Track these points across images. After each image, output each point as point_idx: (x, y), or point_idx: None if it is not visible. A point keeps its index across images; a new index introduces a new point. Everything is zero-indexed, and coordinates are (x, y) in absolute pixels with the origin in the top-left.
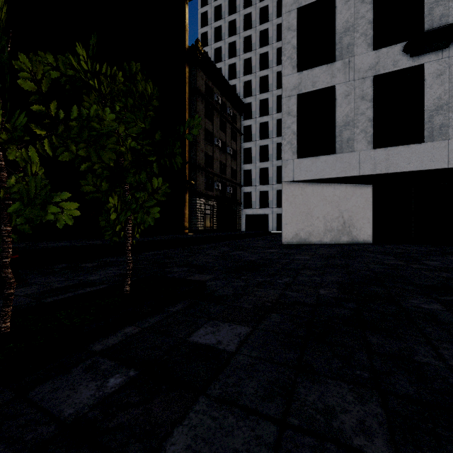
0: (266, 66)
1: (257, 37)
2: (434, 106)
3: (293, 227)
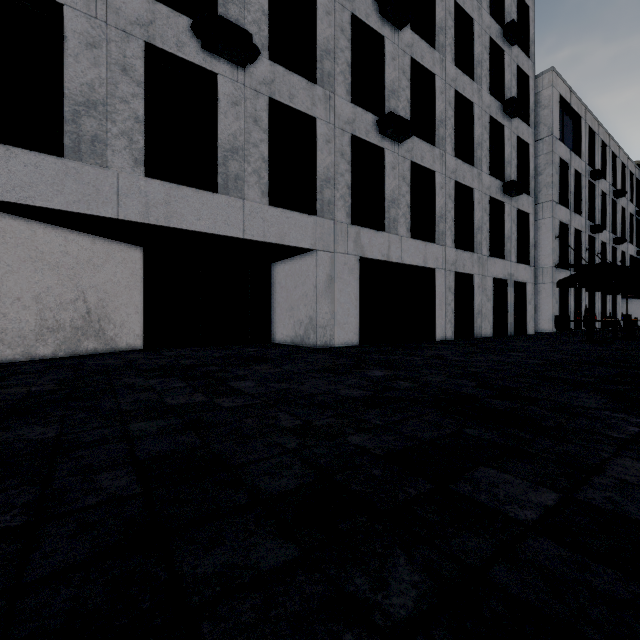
0: None
1: None
2: (229, 145)
3: None
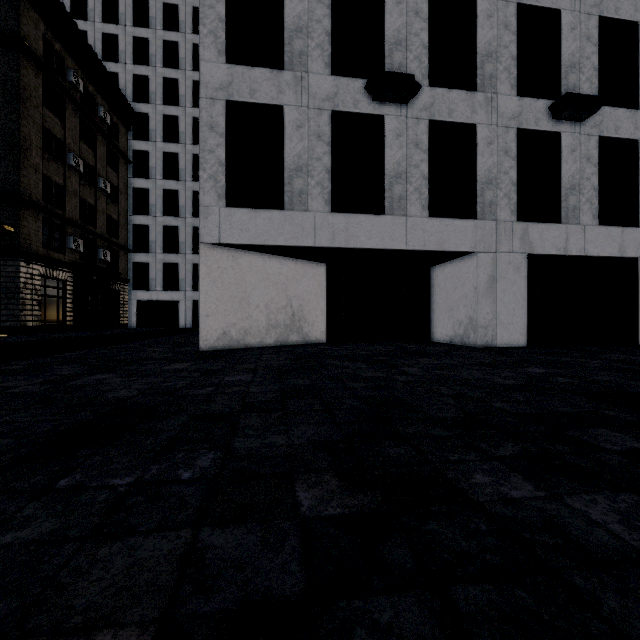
0: (175, 65)
1: (158, 10)
2: (394, 172)
3: (219, 321)
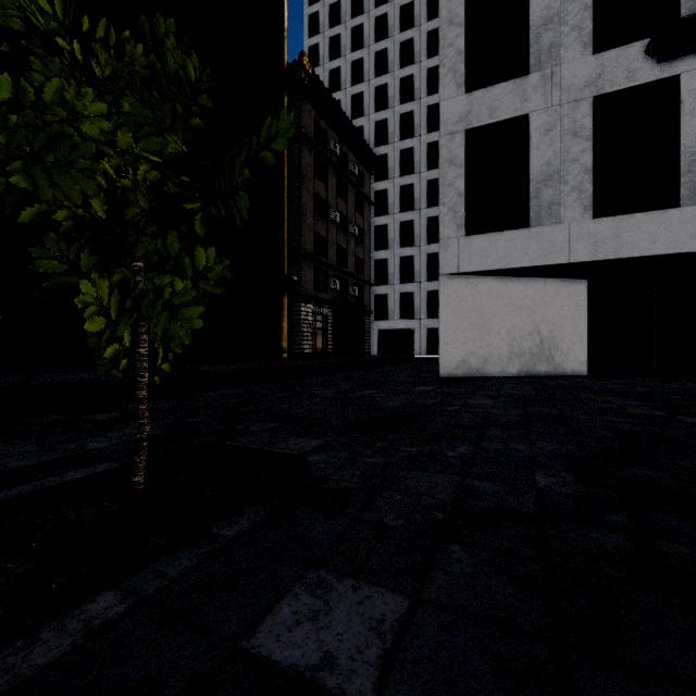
0: (410, 98)
1: (396, 52)
2: None
3: (458, 349)
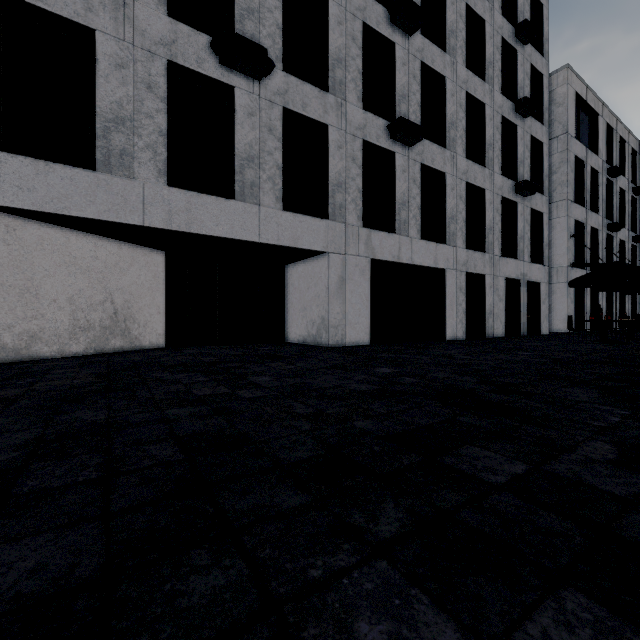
0: None
1: None
2: (245, 154)
3: None
